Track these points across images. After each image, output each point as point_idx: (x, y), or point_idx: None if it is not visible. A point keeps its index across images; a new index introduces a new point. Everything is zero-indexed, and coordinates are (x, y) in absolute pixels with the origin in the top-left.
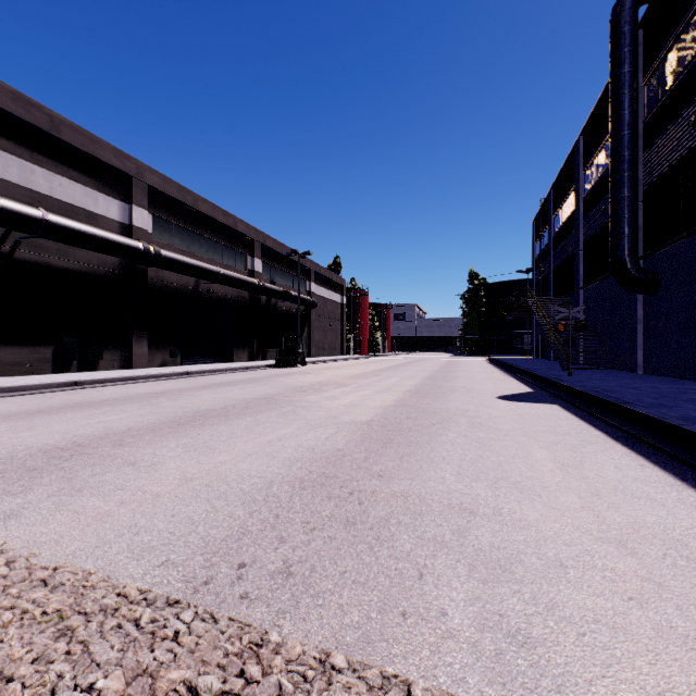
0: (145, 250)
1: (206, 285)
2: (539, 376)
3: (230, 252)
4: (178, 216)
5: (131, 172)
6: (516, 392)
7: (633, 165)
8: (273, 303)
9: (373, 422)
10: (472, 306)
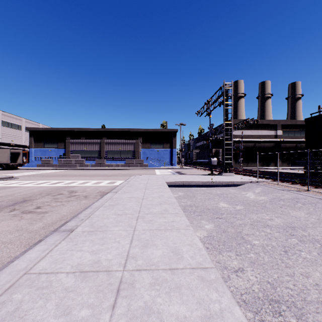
0: (279, 141)
1: (299, 144)
2: None
3: None
4: (290, 128)
5: (276, 123)
6: None
7: None
8: None
9: None
10: None
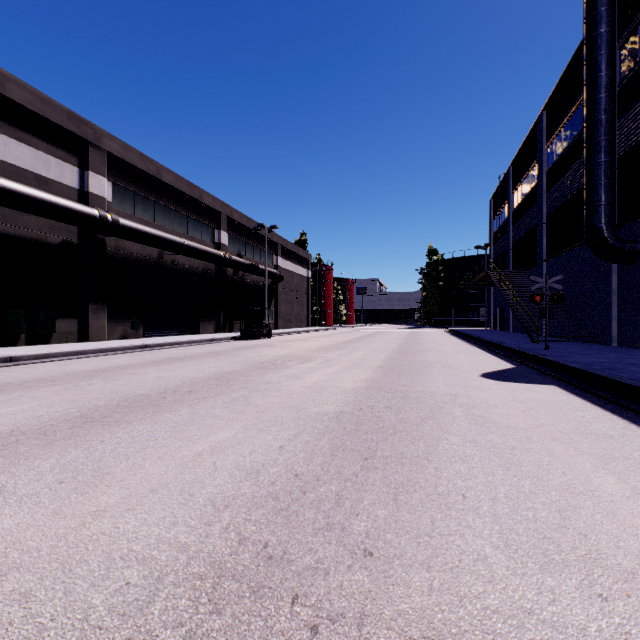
0: (101, 218)
1: (170, 256)
2: (514, 350)
3: (195, 224)
4: (141, 186)
5: (87, 137)
6: (497, 368)
7: (611, 129)
8: (240, 276)
9: (344, 416)
10: (431, 280)
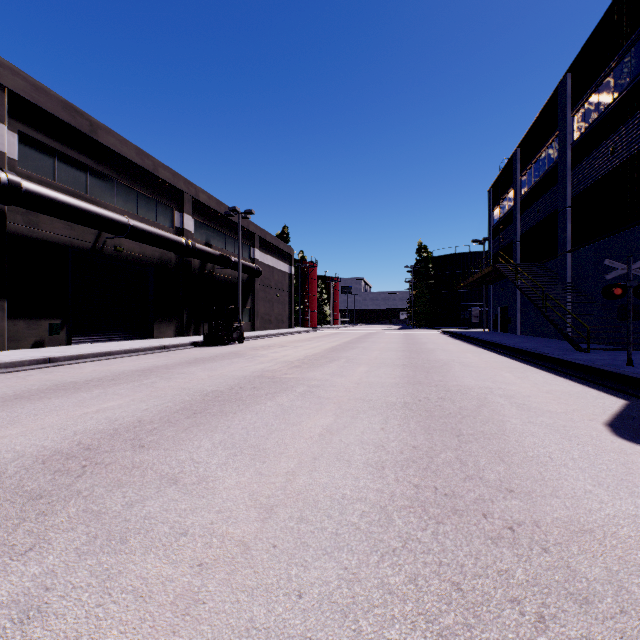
0: None
1: (111, 240)
2: (582, 365)
3: (149, 203)
4: (66, 145)
5: None
6: (605, 406)
7: None
8: (209, 269)
9: None
10: (421, 278)
